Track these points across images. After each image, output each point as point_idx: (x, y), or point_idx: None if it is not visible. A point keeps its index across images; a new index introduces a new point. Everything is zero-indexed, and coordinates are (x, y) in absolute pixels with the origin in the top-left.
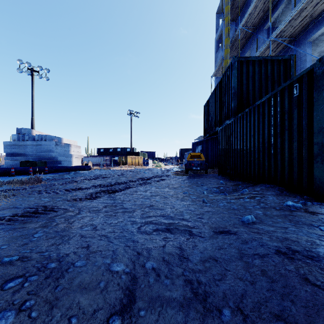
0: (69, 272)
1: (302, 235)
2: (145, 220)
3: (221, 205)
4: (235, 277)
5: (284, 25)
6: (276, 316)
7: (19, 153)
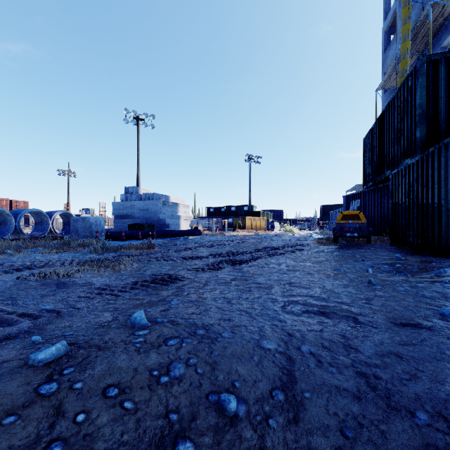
0: (219, 341)
1: None
2: (288, 299)
3: (400, 290)
4: (432, 379)
5: None
6: None
7: (127, 215)
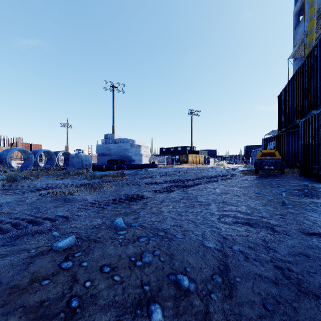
0: (174, 240)
1: None
2: (222, 213)
3: (308, 209)
4: None
5: None
6: None
7: (106, 154)
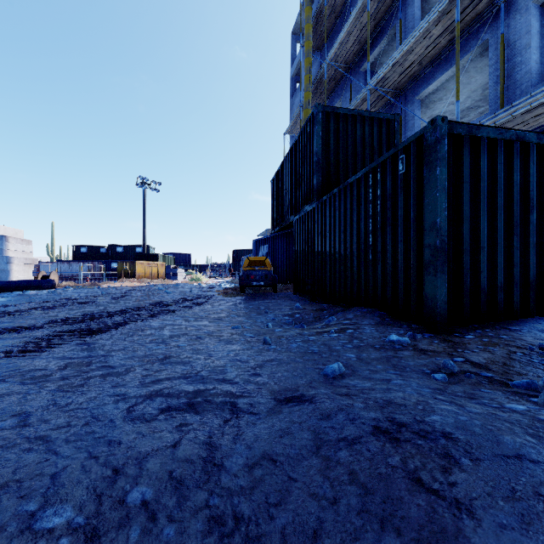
0: None
1: (411, 393)
2: (147, 391)
3: (293, 347)
4: (304, 493)
5: (387, 69)
6: None
7: None
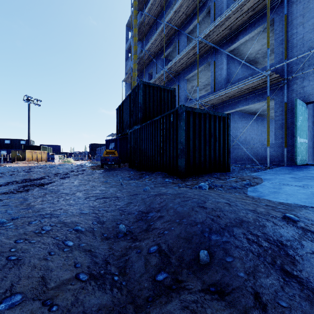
0: (60, 216)
1: (166, 190)
2: (87, 196)
3: (132, 185)
4: (139, 204)
5: (172, 64)
6: (151, 208)
7: None
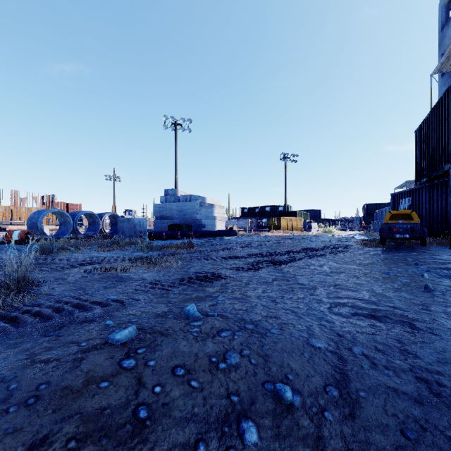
0: (268, 336)
1: None
2: (335, 301)
3: None
4: None
5: None
6: None
7: (166, 216)
